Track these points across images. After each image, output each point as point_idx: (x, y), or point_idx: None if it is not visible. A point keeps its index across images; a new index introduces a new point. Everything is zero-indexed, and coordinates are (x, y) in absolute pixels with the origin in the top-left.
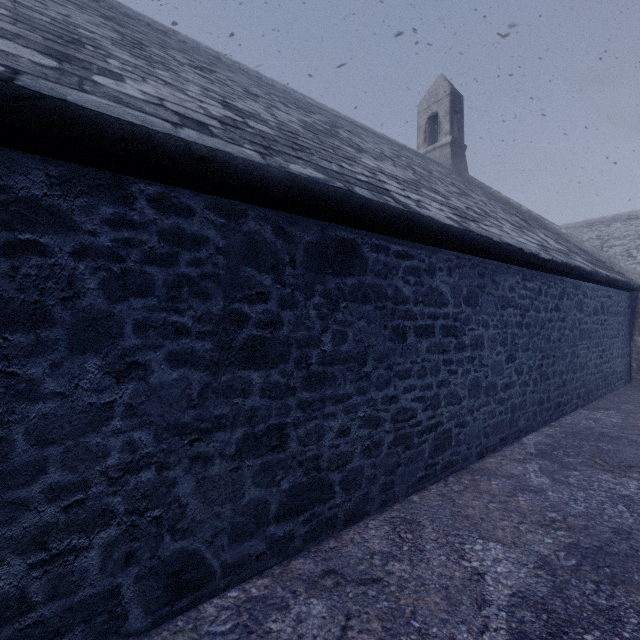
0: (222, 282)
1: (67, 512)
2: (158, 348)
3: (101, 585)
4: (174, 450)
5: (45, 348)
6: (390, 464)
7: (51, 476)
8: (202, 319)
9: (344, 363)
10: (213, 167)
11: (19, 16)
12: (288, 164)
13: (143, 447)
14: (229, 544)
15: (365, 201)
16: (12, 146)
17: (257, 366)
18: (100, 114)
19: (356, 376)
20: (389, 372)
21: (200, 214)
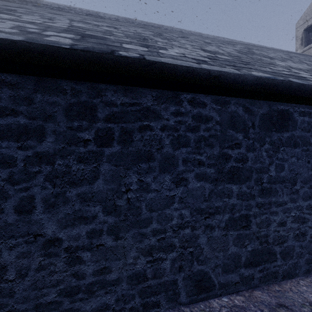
0: (218, 138)
1: (158, 242)
2: (191, 171)
3: (170, 277)
4: (198, 221)
5: (151, 170)
6: (311, 247)
7: (153, 225)
8: (209, 157)
9: (282, 183)
10: (219, 80)
11: (126, 35)
12: (250, 72)
13: (185, 217)
14: (222, 273)
15: (300, 85)
16: (141, 86)
17: (235, 182)
18: (175, 65)
19: (289, 191)
20: (311, 190)
21: (209, 105)
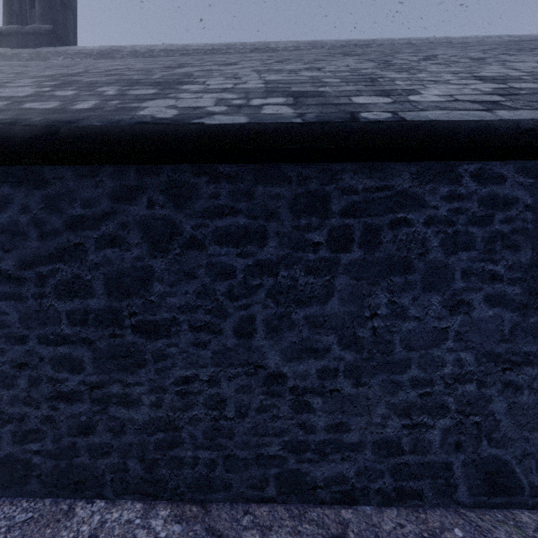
0: (530, 235)
1: (421, 398)
2: (477, 290)
3: (440, 457)
4: (489, 373)
5: (409, 287)
6: None
7: (412, 371)
8: (512, 268)
9: None
10: (536, 135)
11: (342, 79)
12: None
13: (467, 365)
14: (536, 469)
15: None
16: (393, 160)
17: None
18: (456, 122)
19: None
20: None
21: (510, 179)
